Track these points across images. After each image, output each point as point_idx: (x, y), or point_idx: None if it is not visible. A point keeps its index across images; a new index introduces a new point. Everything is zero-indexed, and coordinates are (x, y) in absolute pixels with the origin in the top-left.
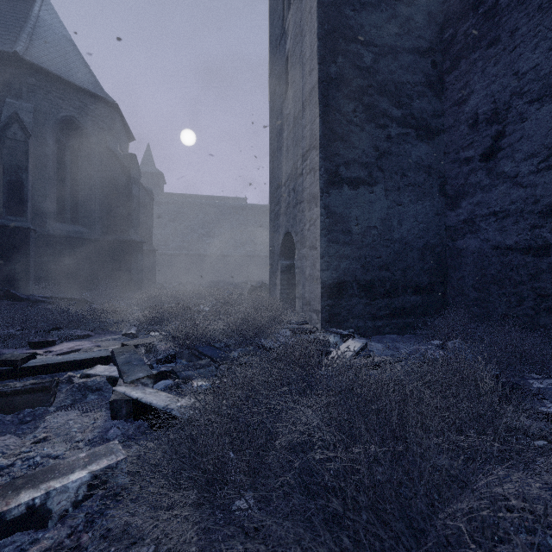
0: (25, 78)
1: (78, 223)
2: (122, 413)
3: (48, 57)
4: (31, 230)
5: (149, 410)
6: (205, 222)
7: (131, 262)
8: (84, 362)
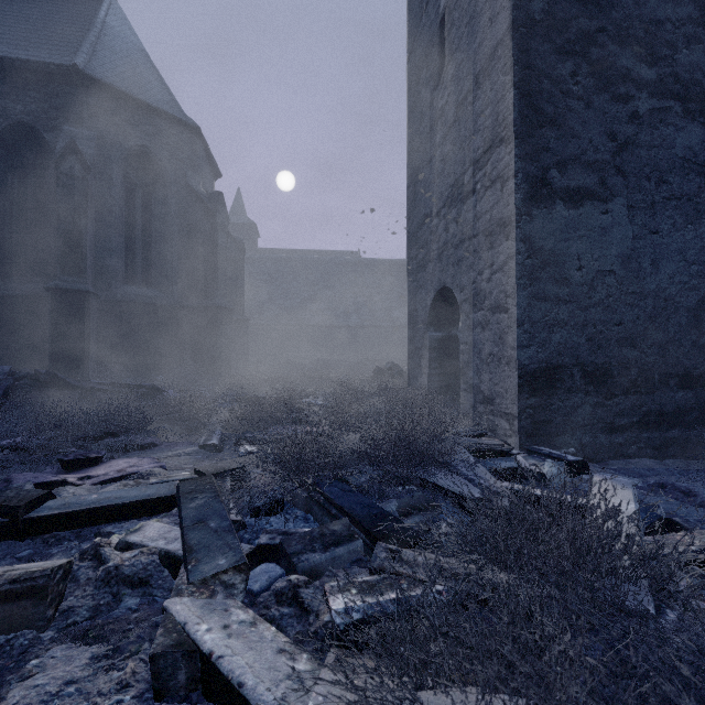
0: (86, 99)
1: (152, 285)
2: (178, 681)
3: (115, 71)
4: (91, 294)
5: (237, 700)
6: (309, 283)
7: (216, 336)
8: (132, 507)
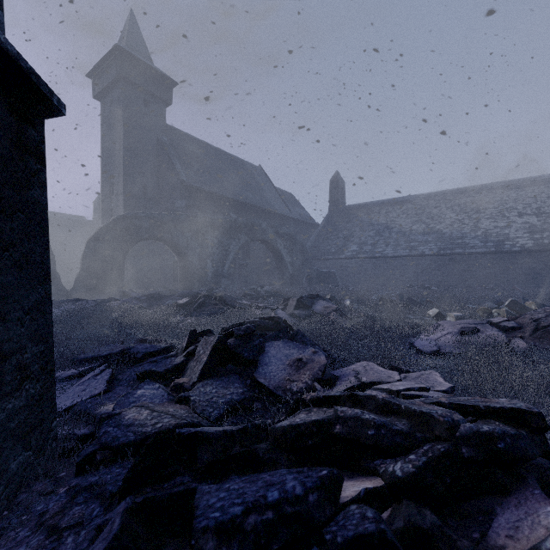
0: None
1: None
2: None
3: None
4: None
5: None
6: None
7: None
8: None
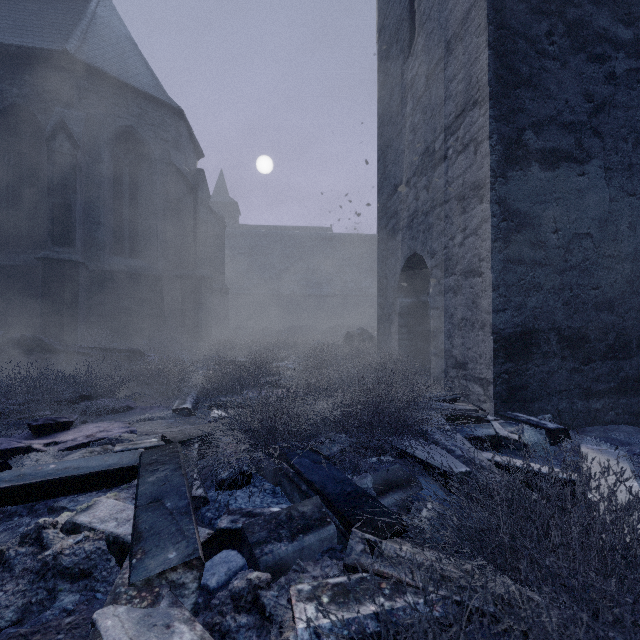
0: (77, 82)
1: (138, 257)
2: None
3: (104, 57)
4: (80, 264)
5: None
6: (285, 256)
7: (198, 303)
8: (91, 479)
